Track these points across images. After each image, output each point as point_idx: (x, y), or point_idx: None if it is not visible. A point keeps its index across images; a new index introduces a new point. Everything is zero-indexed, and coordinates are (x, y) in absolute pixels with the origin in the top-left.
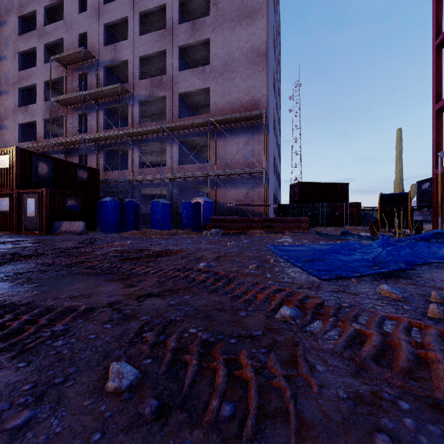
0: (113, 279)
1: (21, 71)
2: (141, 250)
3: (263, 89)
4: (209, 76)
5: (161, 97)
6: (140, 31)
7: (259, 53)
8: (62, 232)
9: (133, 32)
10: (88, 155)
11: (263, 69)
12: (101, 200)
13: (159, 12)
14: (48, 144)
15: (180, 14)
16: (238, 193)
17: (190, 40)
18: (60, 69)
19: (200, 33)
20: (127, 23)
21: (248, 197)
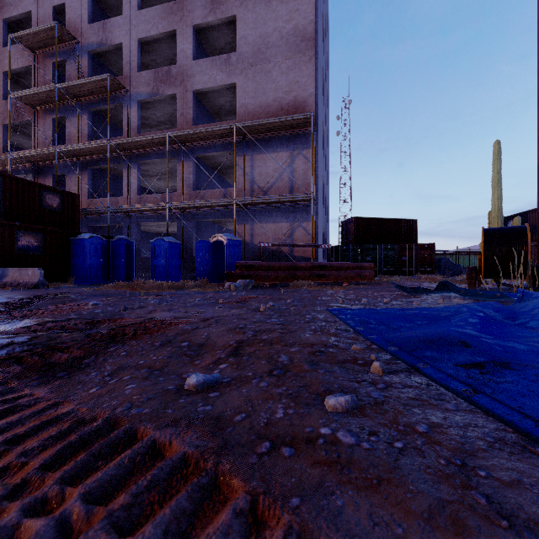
0: None
1: None
2: (93, 323)
3: (311, 87)
4: (235, 68)
5: (169, 96)
6: (140, 4)
7: (305, 36)
8: (7, 284)
9: (130, 4)
10: (66, 176)
11: (310, 59)
12: (77, 237)
13: None
14: (7, 159)
15: None
16: (275, 230)
17: (209, 17)
18: (26, 55)
19: (224, 8)
20: None
21: (289, 235)
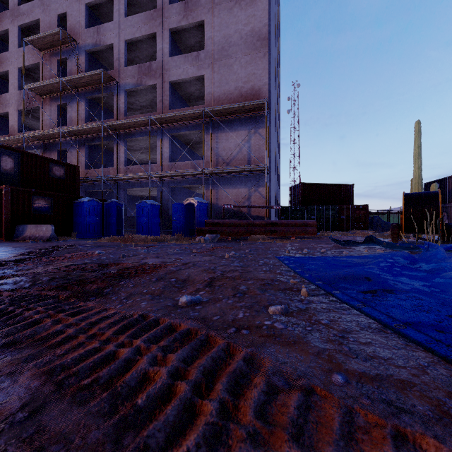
0: None
1: None
2: (104, 266)
3: (265, 78)
4: (203, 63)
5: (150, 86)
6: (126, 12)
7: (260, 36)
8: (26, 238)
9: (118, 12)
10: (68, 151)
11: (264, 55)
12: (78, 200)
13: None
14: (21, 138)
15: None
16: (236, 194)
17: (182, 22)
18: (36, 54)
19: (194, 14)
20: (113, 3)
21: (247, 198)
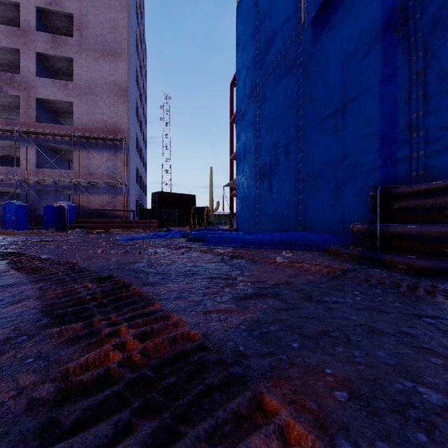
0: None
1: None
2: (24, 241)
3: (125, 118)
4: (72, 92)
5: (12, 95)
6: None
7: (121, 88)
8: None
9: None
10: None
11: (124, 102)
12: None
13: (9, 4)
14: None
15: (37, 18)
16: (102, 199)
17: (50, 51)
18: None
19: (63, 50)
20: None
21: (111, 203)
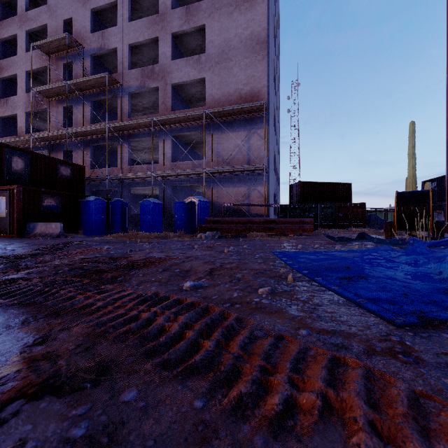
0: (33, 317)
1: (1, 60)
2: (114, 259)
3: (264, 80)
4: (204, 66)
5: (153, 88)
6: (130, 17)
7: (259, 40)
8: (37, 234)
9: (122, 17)
10: (74, 151)
11: (263, 58)
12: (85, 199)
13: None
14: (29, 139)
15: None
16: (236, 193)
17: (184, 26)
18: (43, 58)
19: (195, 19)
20: (117, 9)
21: (247, 196)
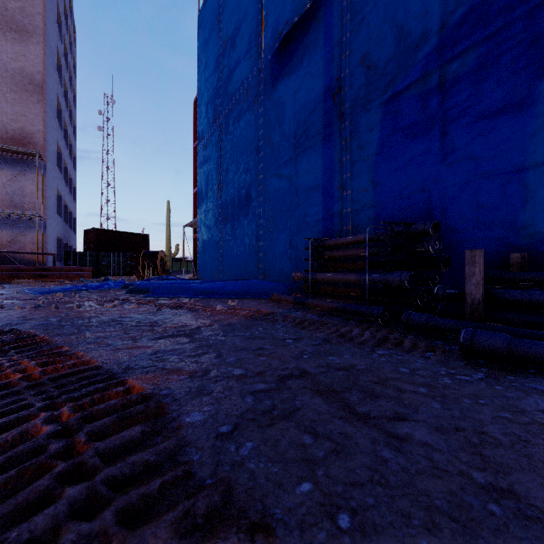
0: None
1: None
2: None
3: (39, 124)
4: None
5: None
6: None
7: (33, 81)
8: None
9: None
10: None
11: (38, 102)
12: None
13: None
14: None
15: None
16: None
17: None
18: None
19: None
20: None
21: (15, 242)
